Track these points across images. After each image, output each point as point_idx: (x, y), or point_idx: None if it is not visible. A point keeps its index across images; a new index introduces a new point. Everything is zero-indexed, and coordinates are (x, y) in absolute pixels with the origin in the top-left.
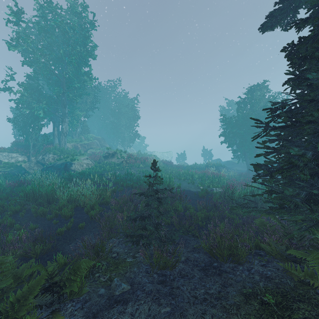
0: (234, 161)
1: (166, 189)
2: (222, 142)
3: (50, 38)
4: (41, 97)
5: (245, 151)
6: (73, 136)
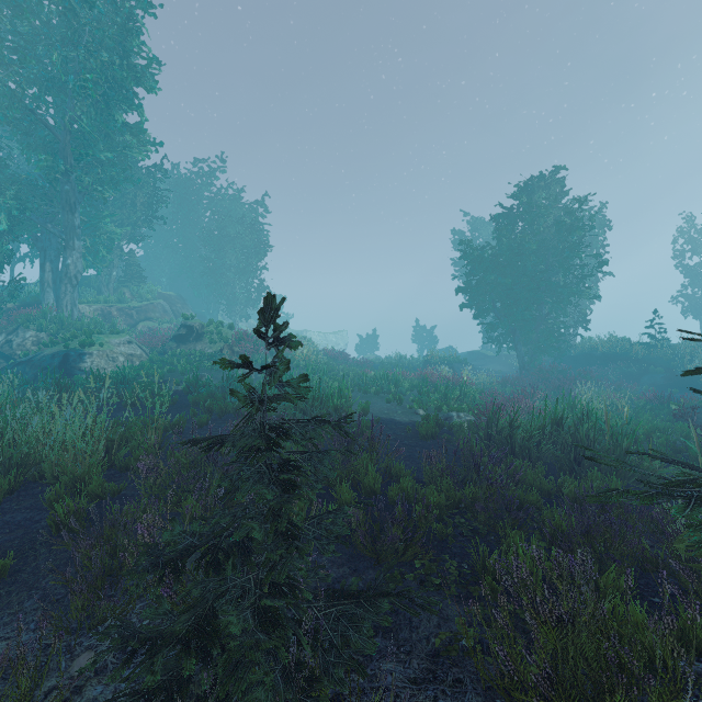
0: (485, 351)
1: (323, 422)
2: (463, 305)
3: (22, 19)
4: (3, 181)
5: (516, 326)
6: (101, 288)
